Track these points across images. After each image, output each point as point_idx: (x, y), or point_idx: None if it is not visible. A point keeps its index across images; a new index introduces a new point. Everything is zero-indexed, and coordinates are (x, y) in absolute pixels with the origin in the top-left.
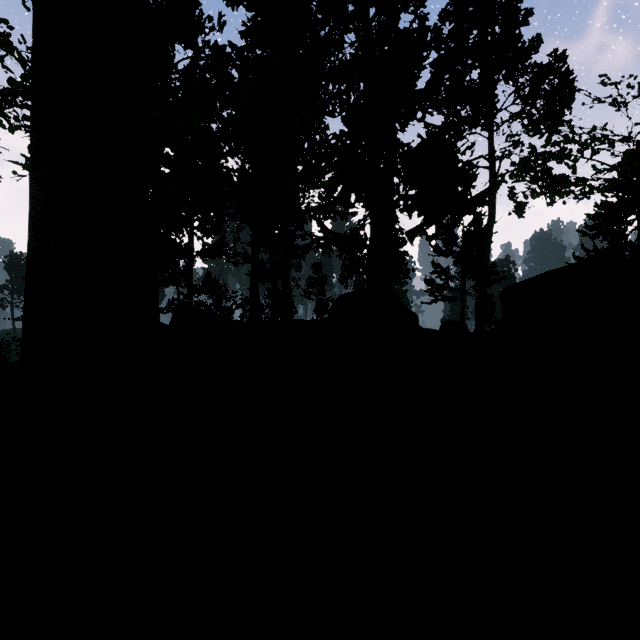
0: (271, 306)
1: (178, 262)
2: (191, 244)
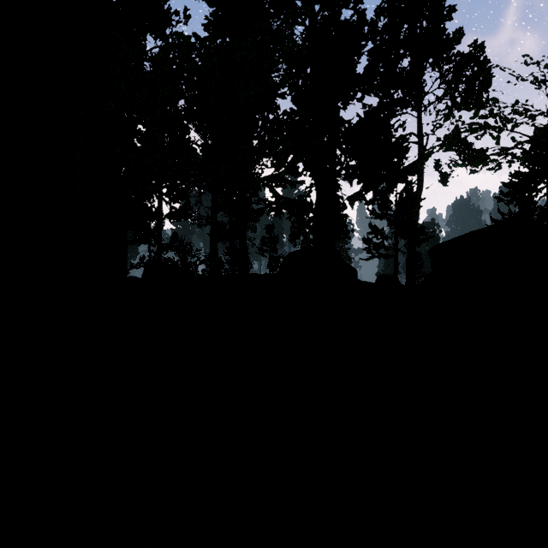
0: (230, 262)
1: (149, 224)
2: (160, 208)
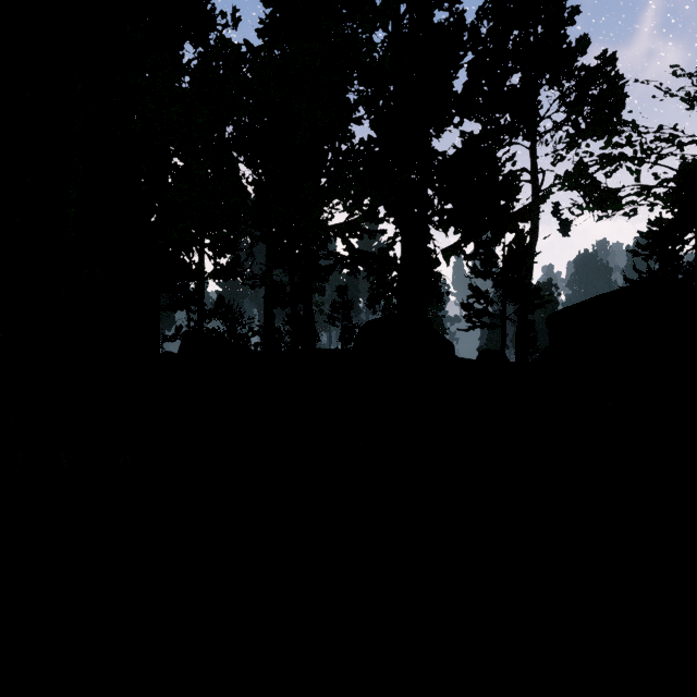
0: (291, 333)
1: (187, 284)
2: (202, 264)
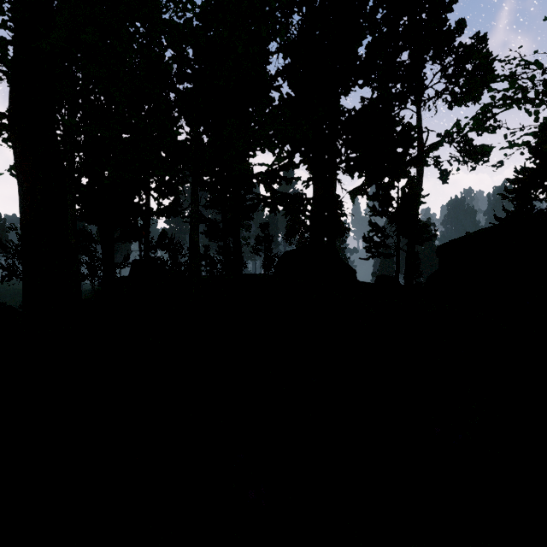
0: (222, 261)
1: (136, 221)
2: (148, 204)
